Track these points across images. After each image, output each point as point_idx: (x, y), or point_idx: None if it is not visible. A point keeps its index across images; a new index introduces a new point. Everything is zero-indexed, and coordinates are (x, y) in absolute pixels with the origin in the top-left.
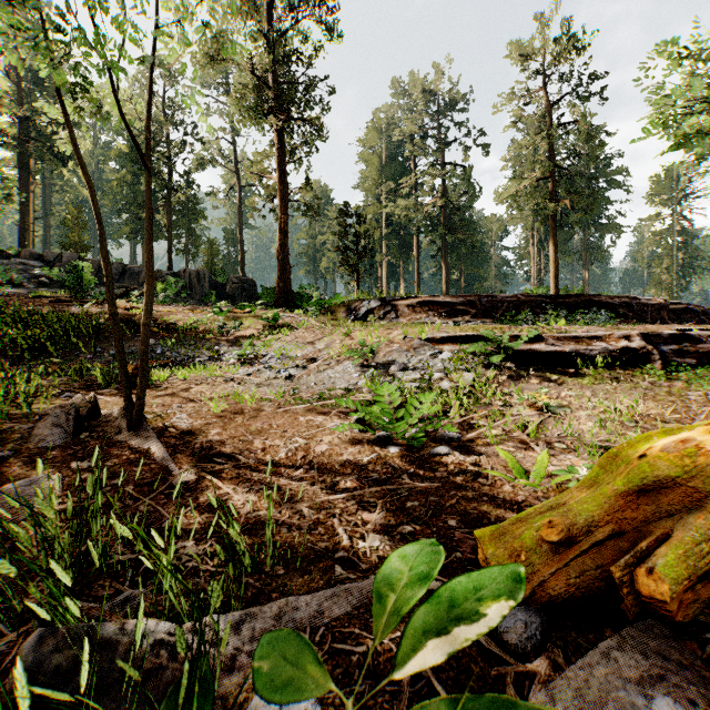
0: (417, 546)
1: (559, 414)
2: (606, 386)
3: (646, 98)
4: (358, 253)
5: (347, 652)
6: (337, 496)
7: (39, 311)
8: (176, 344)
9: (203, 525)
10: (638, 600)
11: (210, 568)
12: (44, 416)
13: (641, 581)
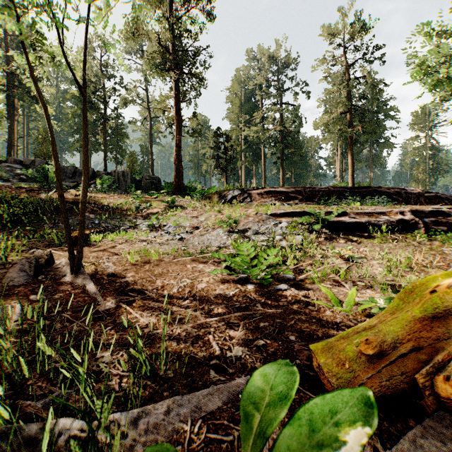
0: (274, 366)
1: (359, 262)
2: (389, 244)
3: (410, 61)
4: (226, 160)
5: (218, 440)
6: (212, 319)
7: (18, 196)
8: (108, 218)
9: (117, 340)
10: (436, 400)
11: (120, 372)
12: (16, 264)
13: (439, 386)
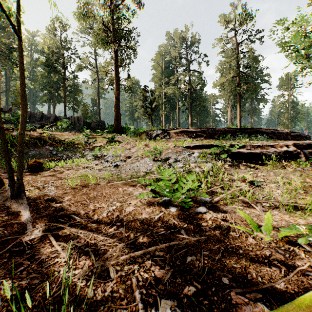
0: None
1: (260, 185)
2: (280, 170)
3: (280, 40)
4: (152, 109)
5: None
6: (136, 253)
7: None
8: (63, 150)
9: (23, 289)
10: None
11: None
12: None
13: None
